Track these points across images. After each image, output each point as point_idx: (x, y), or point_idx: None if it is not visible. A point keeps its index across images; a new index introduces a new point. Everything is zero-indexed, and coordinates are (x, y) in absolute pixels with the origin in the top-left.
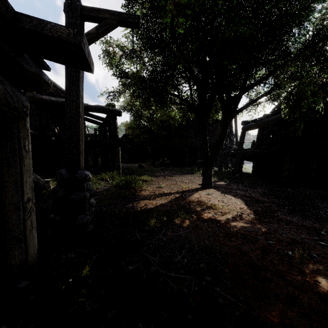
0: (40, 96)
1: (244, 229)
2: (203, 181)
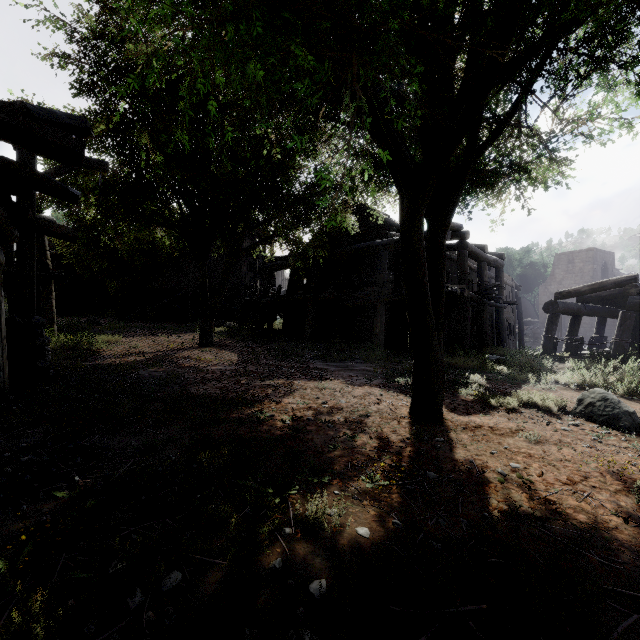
0: None
1: (218, 369)
2: (200, 337)
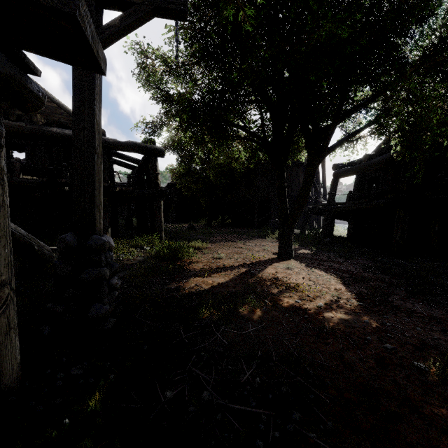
0: (48, 128)
1: (345, 323)
2: (279, 248)
